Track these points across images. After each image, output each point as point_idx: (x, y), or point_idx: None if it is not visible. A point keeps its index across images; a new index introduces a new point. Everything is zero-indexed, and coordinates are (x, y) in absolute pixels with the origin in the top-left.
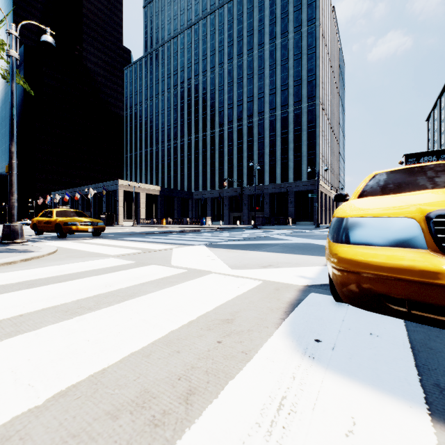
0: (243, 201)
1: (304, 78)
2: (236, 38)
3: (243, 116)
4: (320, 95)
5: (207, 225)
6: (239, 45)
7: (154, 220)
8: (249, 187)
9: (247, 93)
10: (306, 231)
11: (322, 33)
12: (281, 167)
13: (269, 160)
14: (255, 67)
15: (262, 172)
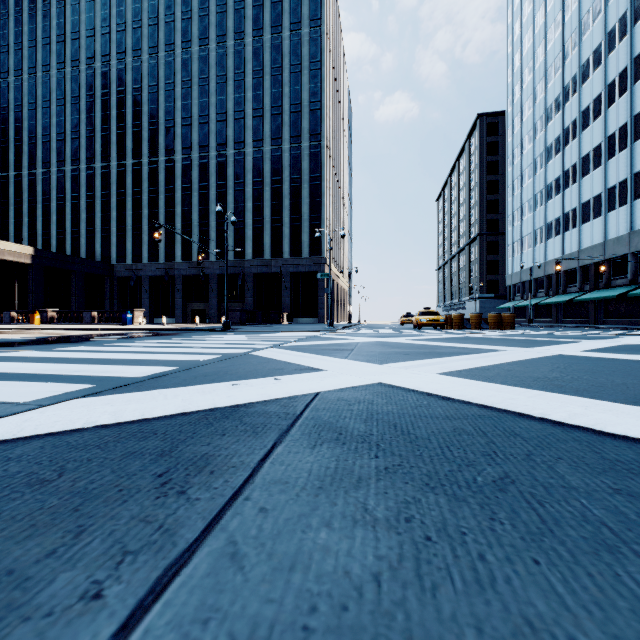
0: (210, 284)
1: (305, 103)
2: (198, 10)
3: (210, 143)
4: (328, 135)
5: (136, 325)
6: (203, 23)
7: (12, 315)
8: (220, 261)
9: (216, 106)
10: (322, 336)
11: (330, 46)
12: (271, 233)
13: (253, 221)
14: (230, 68)
15: (242, 239)
